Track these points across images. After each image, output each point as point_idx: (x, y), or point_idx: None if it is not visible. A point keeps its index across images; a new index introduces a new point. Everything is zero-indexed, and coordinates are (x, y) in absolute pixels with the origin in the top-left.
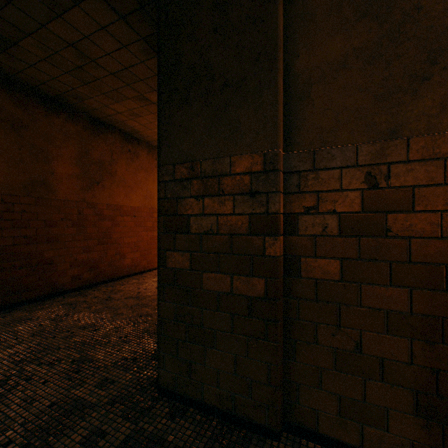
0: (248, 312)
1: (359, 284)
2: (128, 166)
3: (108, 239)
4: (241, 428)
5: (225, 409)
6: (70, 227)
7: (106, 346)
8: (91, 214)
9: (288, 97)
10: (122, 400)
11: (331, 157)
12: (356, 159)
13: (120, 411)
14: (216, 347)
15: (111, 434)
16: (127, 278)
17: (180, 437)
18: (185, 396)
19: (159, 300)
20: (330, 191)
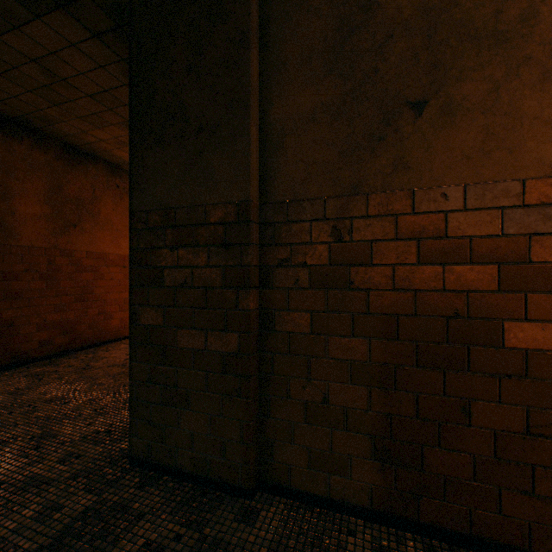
0: (223, 369)
1: (327, 336)
2: (116, 205)
3: (88, 294)
4: (216, 491)
5: (200, 473)
6: (37, 280)
7: (76, 419)
8: (66, 264)
9: (263, 146)
10: (87, 474)
11: (302, 210)
12: (324, 212)
13: (83, 484)
14: (191, 408)
15: (69, 507)
16: (115, 343)
17: (148, 504)
18: (159, 464)
19: (132, 361)
20: (302, 244)
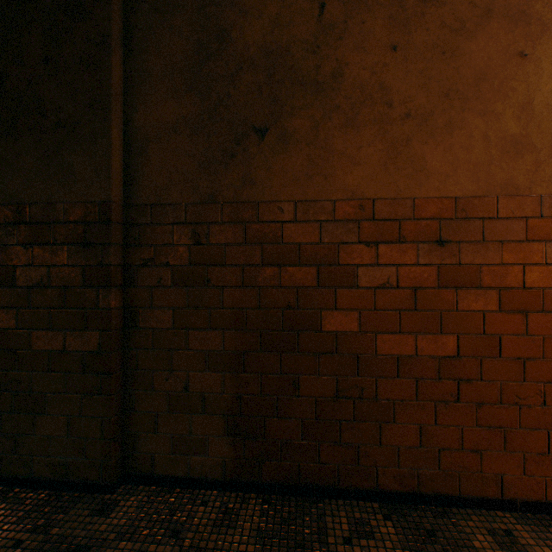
0: (83, 368)
1: (187, 330)
2: None
3: None
4: (76, 493)
5: (58, 478)
6: None
7: None
8: None
9: (128, 149)
10: None
11: (166, 214)
12: (185, 217)
13: None
14: (48, 412)
15: None
16: None
17: None
18: (10, 477)
19: None
20: (165, 245)
